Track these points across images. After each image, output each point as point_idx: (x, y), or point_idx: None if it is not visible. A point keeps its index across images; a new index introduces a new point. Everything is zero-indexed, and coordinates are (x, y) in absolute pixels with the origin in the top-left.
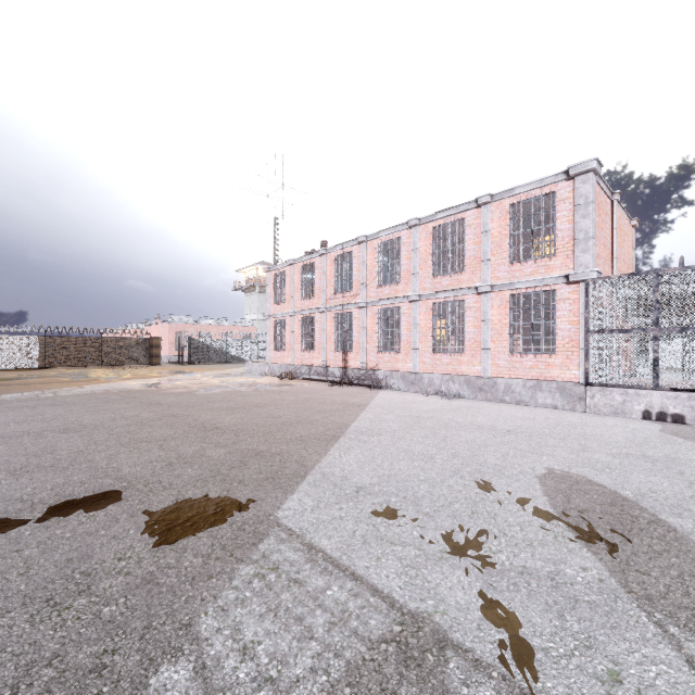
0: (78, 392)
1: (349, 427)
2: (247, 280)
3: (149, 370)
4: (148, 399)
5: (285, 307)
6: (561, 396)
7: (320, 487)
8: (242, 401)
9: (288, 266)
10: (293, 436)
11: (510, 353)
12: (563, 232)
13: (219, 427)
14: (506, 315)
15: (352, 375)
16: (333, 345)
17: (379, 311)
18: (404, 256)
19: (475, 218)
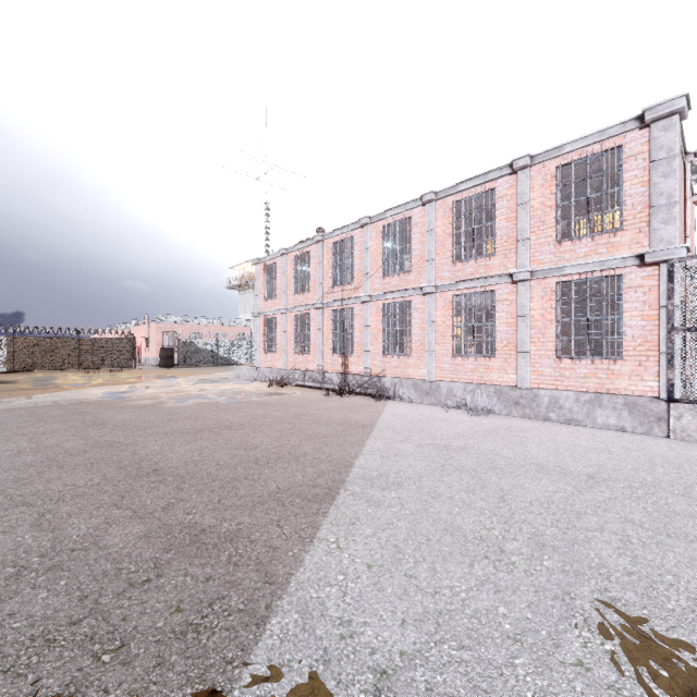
0: (18, 405)
1: (351, 468)
2: (240, 278)
3: (127, 375)
4: (95, 415)
5: (276, 304)
6: (631, 415)
7: (293, 669)
8: (214, 418)
9: (279, 257)
10: (266, 488)
11: (558, 357)
12: (633, 199)
13: (161, 468)
14: (551, 309)
15: (353, 382)
16: (331, 347)
17: (386, 306)
18: (416, 240)
19: (508, 188)
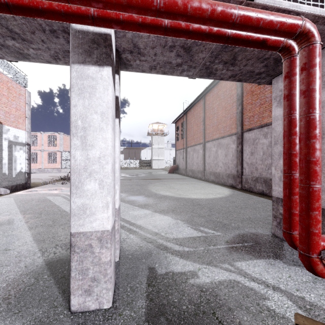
0: None
1: None
2: None
3: None
4: None
5: None
6: (57, 171)
7: None
8: None
9: None
10: None
11: (48, 163)
12: (58, 143)
13: None
14: (47, 156)
15: None
16: None
17: None
18: None
19: (40, 135)
